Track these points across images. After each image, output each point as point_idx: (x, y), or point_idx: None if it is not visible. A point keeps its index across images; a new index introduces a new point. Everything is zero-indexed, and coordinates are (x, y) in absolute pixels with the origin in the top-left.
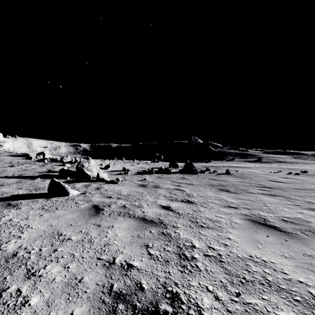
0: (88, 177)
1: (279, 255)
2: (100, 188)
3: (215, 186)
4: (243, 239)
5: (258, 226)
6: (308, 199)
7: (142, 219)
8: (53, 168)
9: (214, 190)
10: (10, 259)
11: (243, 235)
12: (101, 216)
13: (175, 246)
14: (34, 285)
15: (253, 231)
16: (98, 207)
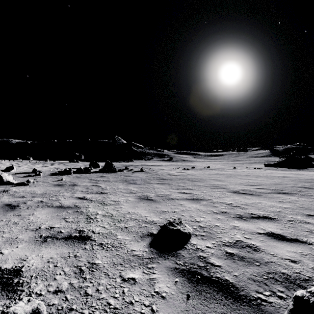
0: None
1: (143, 209)
2: (7, 190)
3: (128, 181)
4: (129, 206)
5: (142, 200)
6: (180, 184)
7: (60, 207)
8: None
9: (126, 183)
10: None
11: (131, 205)
12: (18, 210)
13: (85, 215)
14: None
15: (137, 202)
16: (12, 205)
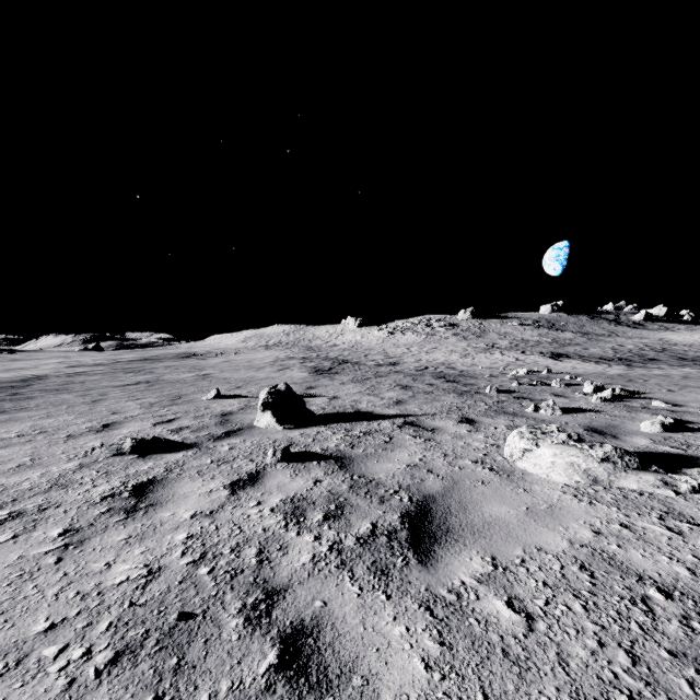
0: None
1: None
2: None
3: None
4: None
5: None
6: None
7: None
8: None
9: None
10: (137, 642)
11: None
12: None
13: None
14: (167, 553)
15: None
16: None
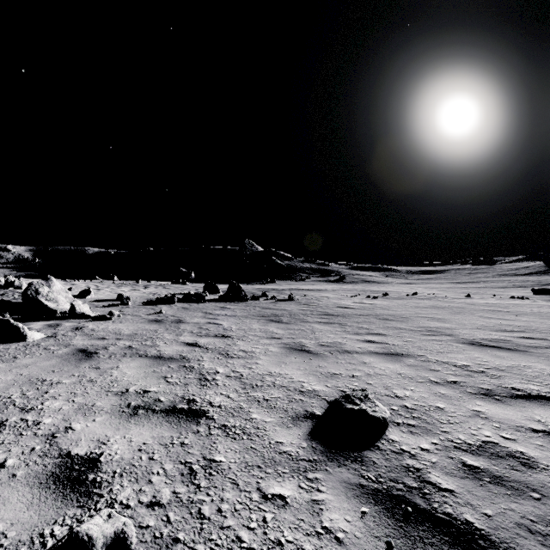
0: (52, 312)
1: (296, 369)
2: (80, 328)
3: (267, 316)
4: (271, 362)
5: (293, 351)
6: (362, 325)
7: (159, 357)
8: None
9: (263, 321)
10: None
11: (273, 359)
12: (96, 359)
13: (197, 374)
14: (40, 414)
15: (285, 356)
16: (88, 351)
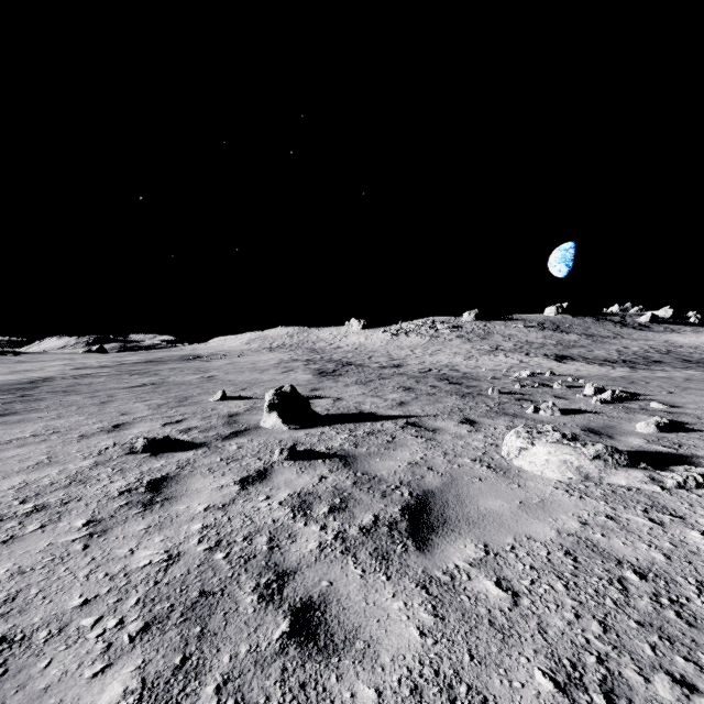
0: None
1: (0, 481)
2: None
3: None
4: None
5: None
6: None
7: None
8: None
9: None
10: (164, 614)
11: None
12: None
13: None
14: (184, 541)
15: None
16: None
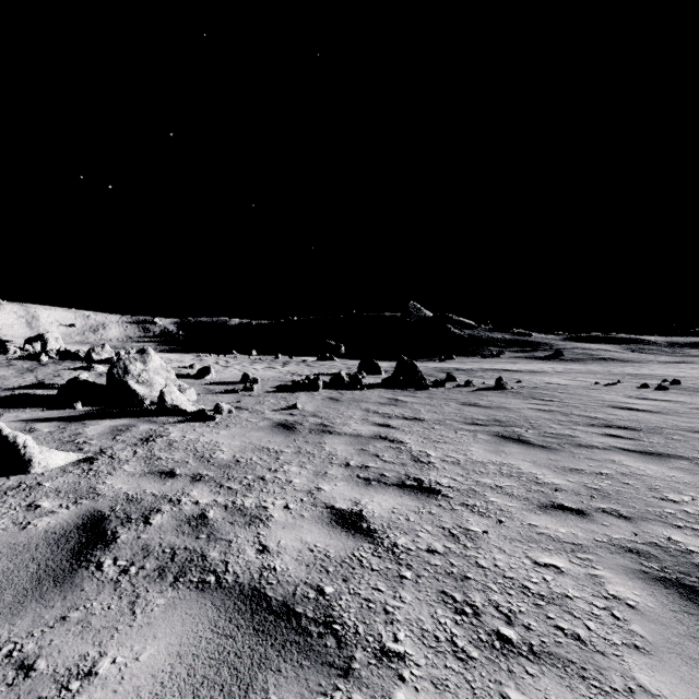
0: (138, 402)
1: None
2: (155, 437)
3: (483, 424)
4: None
5: None
6: None
7: (251, 598)
8: (56, 377)
9: (485, 438)
10: None
11: None
12: (79, 584)
13: None
14: None
15: None
16: (101, 526)
